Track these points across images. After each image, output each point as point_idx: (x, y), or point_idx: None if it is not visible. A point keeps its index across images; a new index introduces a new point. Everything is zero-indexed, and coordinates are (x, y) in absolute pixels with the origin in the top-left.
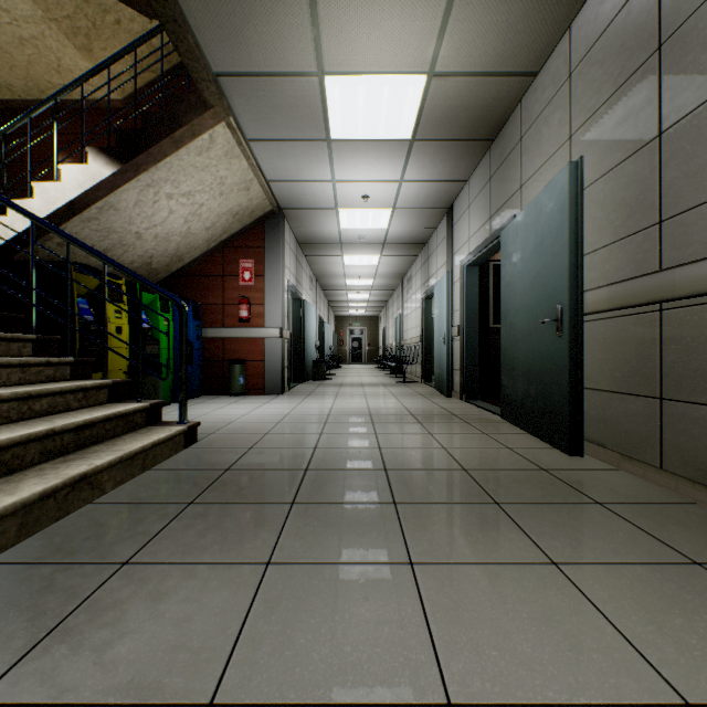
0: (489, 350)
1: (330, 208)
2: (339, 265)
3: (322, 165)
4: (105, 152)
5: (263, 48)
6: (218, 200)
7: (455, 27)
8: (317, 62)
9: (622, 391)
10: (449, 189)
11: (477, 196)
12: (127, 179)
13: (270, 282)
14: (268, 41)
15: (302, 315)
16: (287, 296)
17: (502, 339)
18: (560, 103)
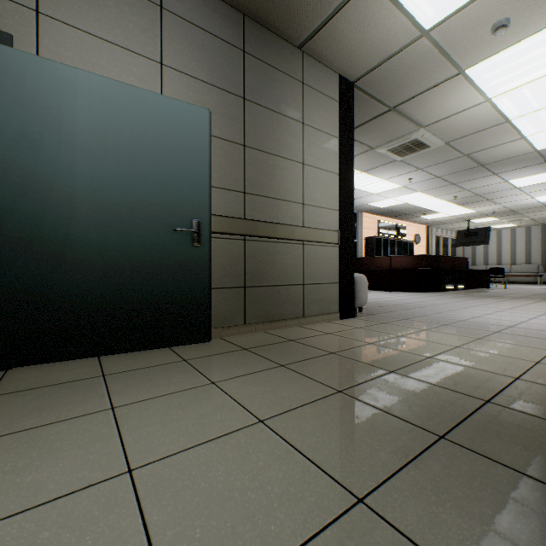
0: None
1: None
2: None
3: None
4: None
5: None
6: None
7: None
8: None
9: (220, 287)
10: None
11: None
12: None
13: None
14: None
15: None
16: None
17: None
18: (146, 14)
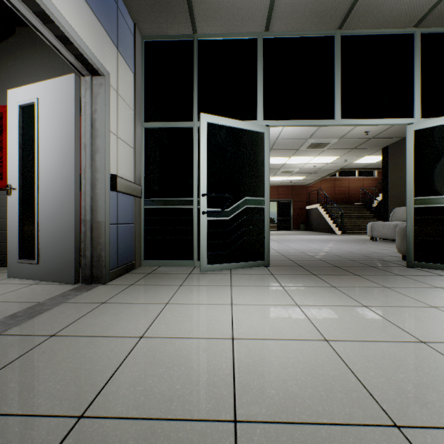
0: None
1: None
2: None
3: None
4: None
5: None
6: None
7: None
8: None
9: None
10: None
11: None
12: None
13: None
14: None
15: None
16: None
17: None
18: None
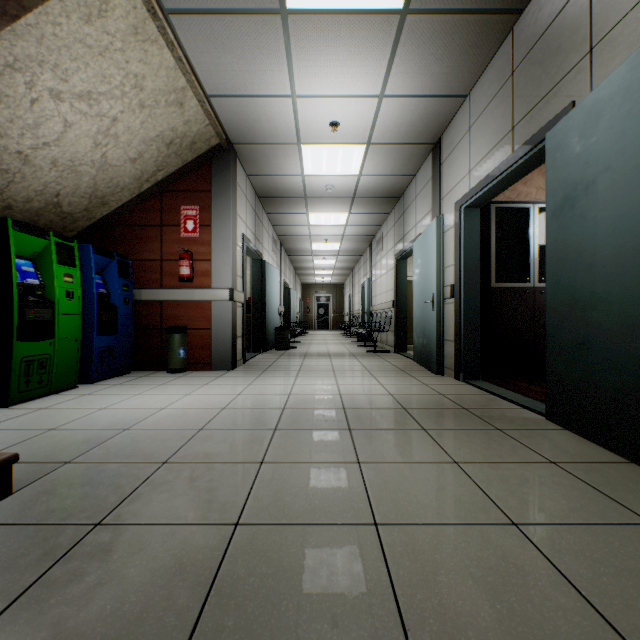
0: (491, 316)
1: (291, 143)
2: (304, 225)
3: (276, 65)
4: None
5: None
6: (138, 115)
7: None
8: None
9: None
10: (440, 111)
11: (486, 108)
12: None
13: (217, 233)
14: None
15: (262, 277)
16: (242, 253)
17: (549, 298)
18: None
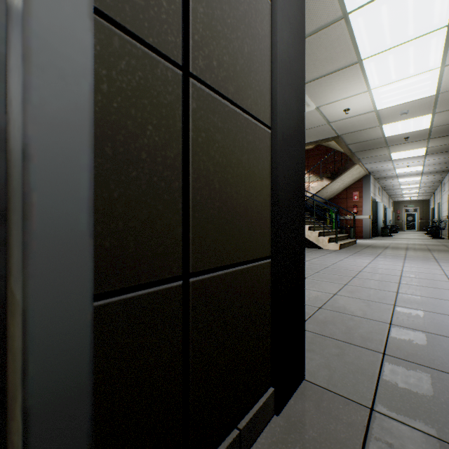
0: None
1: (391, 169)
2: (395, 182)
3: (388, 163)
4: (327, 178)
5: (373, 154)
6: (349, 178)
7: (431, 143)
8: (388, 153)
9: None
10: None
11: None
12: (331, 182)
13: (364, 199)
14: (375, 154)
15: (375, 208)
16: (371, 203)
17: None
18: None
